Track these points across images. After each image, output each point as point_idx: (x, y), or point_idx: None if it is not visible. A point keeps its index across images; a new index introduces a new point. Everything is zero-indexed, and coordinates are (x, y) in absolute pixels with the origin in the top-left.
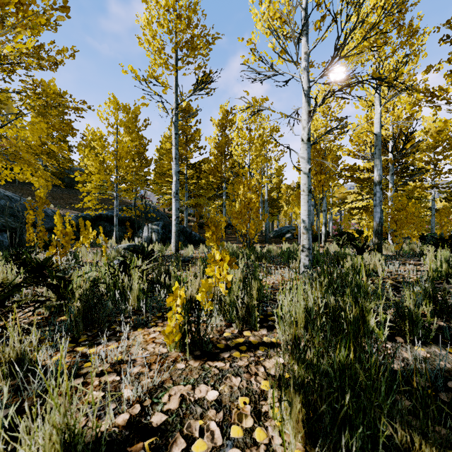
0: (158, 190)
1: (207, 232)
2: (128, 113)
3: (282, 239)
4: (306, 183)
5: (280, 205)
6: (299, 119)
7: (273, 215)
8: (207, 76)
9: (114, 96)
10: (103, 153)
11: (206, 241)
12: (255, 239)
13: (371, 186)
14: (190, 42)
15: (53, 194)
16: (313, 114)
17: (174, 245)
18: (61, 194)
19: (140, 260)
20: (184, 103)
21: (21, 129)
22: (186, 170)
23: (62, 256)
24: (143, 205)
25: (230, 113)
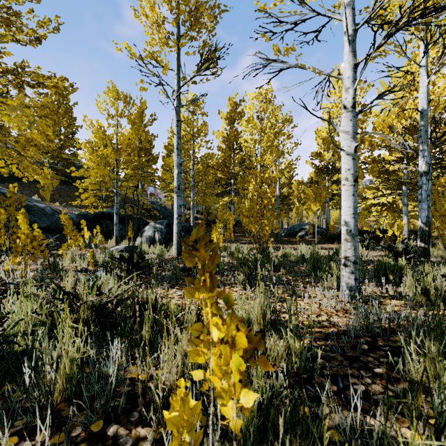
0: (165, 187)
1: (214, 233)
2: (129, 103)
3: (294, 238)
4: (351, 168)
5: (291, 202)
6: (339, 78)
7: (284, 212)
8: (212, 51)
9: (114, 85)
10: (101, 146)
11: (186, 288)
12: (270, 241)
13: (397, 180)
14: (193, 11)
15: (60, 192)
16: (365, 65)
17: (175, 247)
18: (69, 192)
19: (124, 273)
20: (191, 95)
21: (4, 117)
22: (192, 165)
23: (27, 267)
24: (134, 201)
25: (239, 105)
